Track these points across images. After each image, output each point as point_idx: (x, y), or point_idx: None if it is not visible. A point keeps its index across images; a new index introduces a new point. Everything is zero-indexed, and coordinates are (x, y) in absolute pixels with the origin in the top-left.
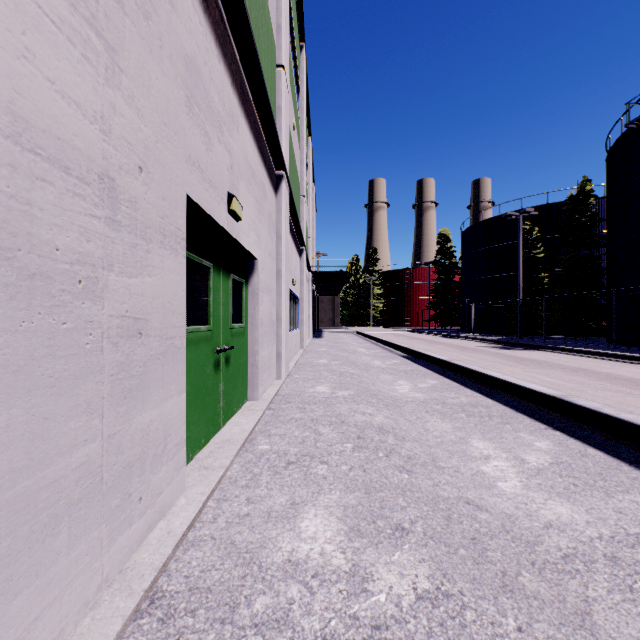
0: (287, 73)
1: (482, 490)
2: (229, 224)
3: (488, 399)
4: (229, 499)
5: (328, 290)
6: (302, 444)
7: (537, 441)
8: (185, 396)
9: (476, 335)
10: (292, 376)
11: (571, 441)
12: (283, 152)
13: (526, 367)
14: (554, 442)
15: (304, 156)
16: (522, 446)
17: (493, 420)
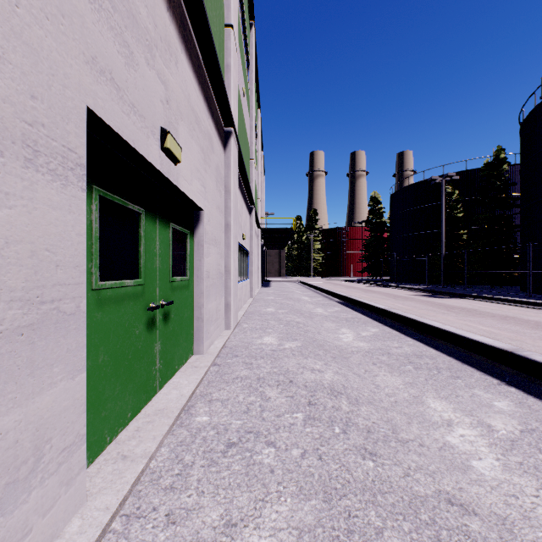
0: (236, 35)
1: (457, 474)
2: (164, 165)
3: (431, 349)
4: (143, 515)
5: (275, 245)
6: (246, 414)
7: (496, 400)
8: (84, 376)
9: (404, 284)
10: (241, 325)
11: (531, 400)
12: (232, 109)
13: (458, 315)
14: (514, 401)
15: (253, 123)
16: (482, 407)
17: (442, 373)
